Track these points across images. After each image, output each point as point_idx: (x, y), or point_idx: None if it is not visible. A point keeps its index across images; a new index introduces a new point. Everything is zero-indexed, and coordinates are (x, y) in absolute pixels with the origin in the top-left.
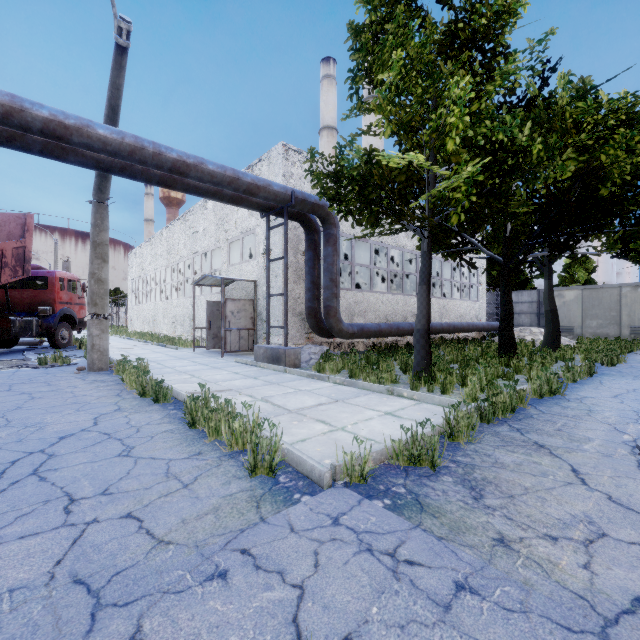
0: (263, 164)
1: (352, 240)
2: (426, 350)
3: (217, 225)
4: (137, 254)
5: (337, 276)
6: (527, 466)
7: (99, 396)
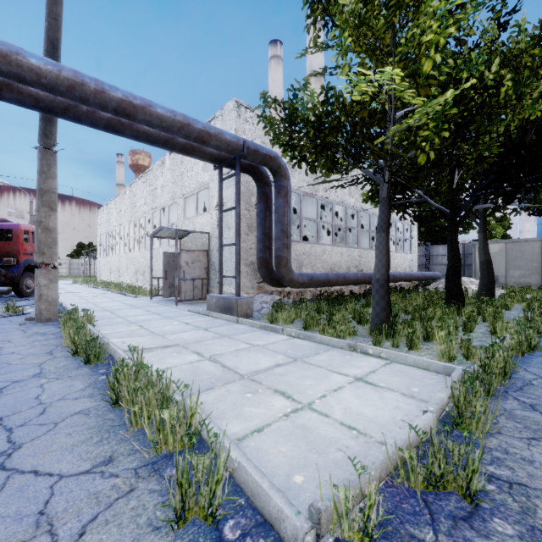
0: (216, 121)
1: (300, 195)
2: (386, 301)
3: (174, 182)
4: (104, 211)
5: (288, 227)
6: None
7: (27, 354)
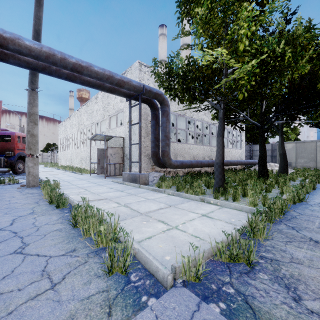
0: (128, 73)
1: (176, 115)
2: (222, 175)
3: (103, 108)
4: (63, 125)
5: (168, 134)
6: (318, 262)
7: (24, 203)
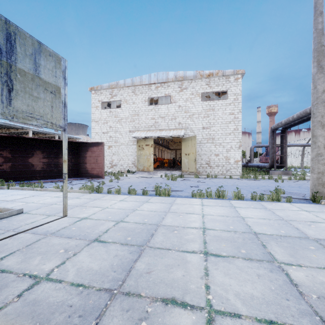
0: None
1: None
2: None
3: None
4: None
5: None
6: None
7: None
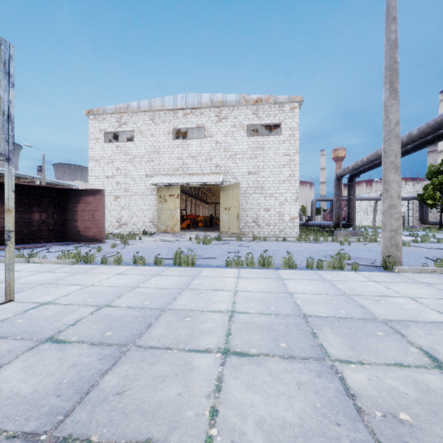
0: (406, 185)
1: None
2: (440, 225)
3: None
4: None
5: (427, 212)
6: None
7: None
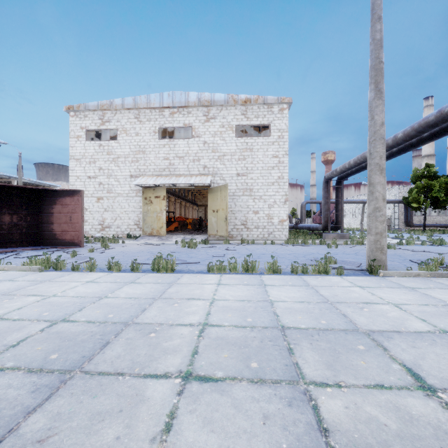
0: (392, 189)
1: None
2: (424, 228)
3: None
4: None
5: (411, 214)
6: None
7: None
